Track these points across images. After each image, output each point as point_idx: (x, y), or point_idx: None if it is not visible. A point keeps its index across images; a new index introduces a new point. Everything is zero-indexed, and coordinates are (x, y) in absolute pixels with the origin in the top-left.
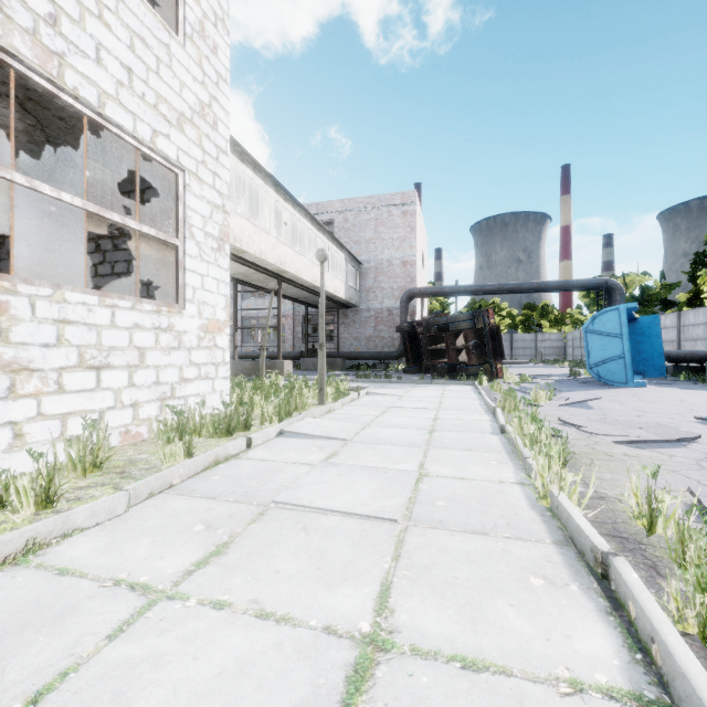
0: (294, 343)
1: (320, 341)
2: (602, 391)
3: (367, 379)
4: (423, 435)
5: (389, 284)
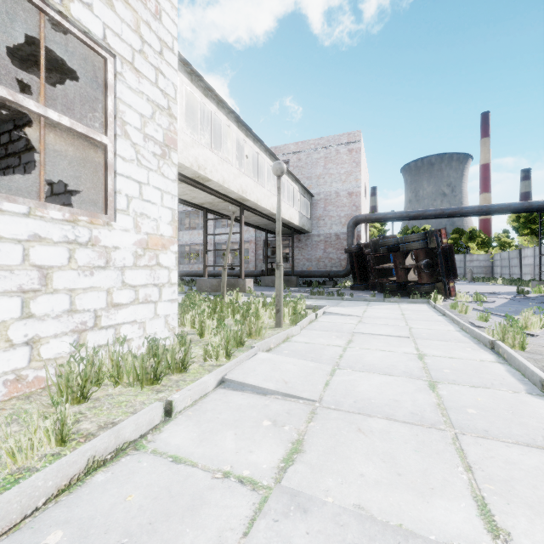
0: (256, 263)
1: (277, 260)
2: None
3: (320, 296)
4: (425, 394)
5: (336, 212)
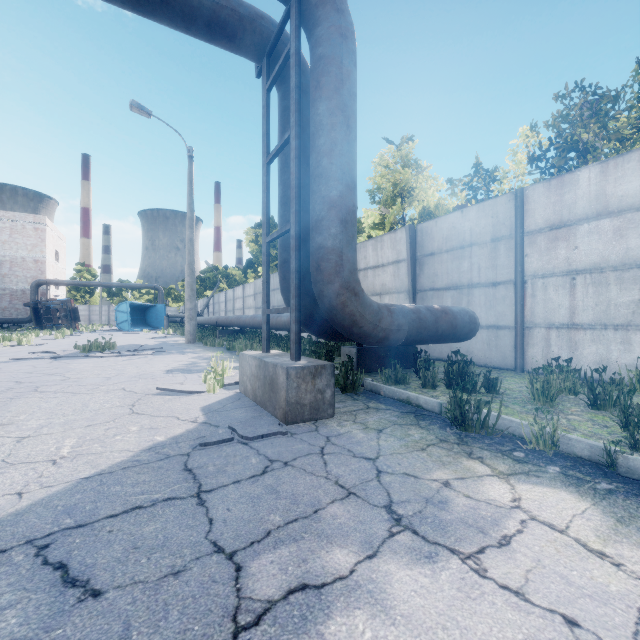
0: None
1: None
2: (110, 332)
3: None
4: None
5: (23, 273)
